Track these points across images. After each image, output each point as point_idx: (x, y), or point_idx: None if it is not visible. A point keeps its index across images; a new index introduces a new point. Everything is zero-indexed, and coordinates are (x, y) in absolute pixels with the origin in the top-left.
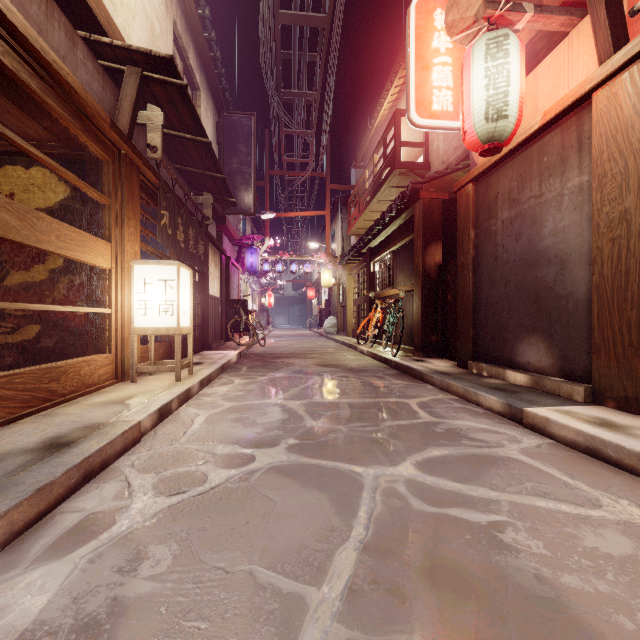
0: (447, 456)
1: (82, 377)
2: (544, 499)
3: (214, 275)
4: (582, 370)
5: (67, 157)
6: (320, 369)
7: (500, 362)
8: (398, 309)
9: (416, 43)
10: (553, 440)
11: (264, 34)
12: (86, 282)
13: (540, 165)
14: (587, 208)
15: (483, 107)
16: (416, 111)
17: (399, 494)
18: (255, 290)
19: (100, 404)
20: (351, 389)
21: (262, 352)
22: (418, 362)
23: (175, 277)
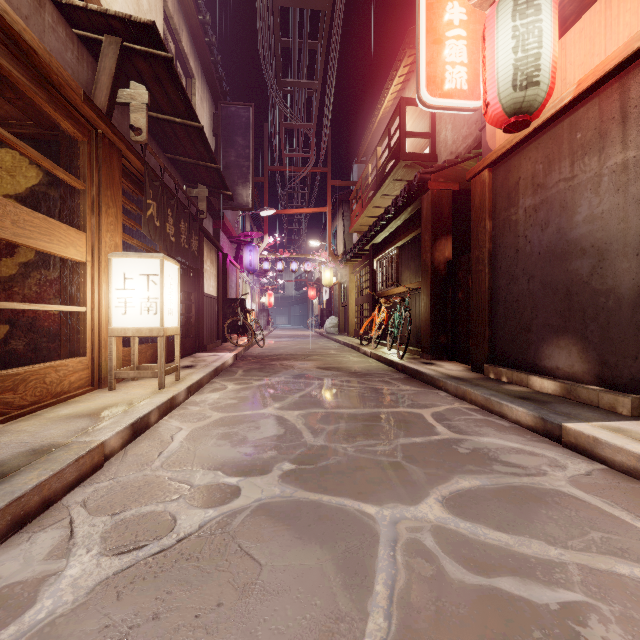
0: (480, 489)
1: (47, 385)
2: (624, 561)
3: (210, 273)
4: (627, 378)
5: (38, 137)
6: (321, 373)
7: (522, 366)
8: (404, 308)
9: (427, 14)
10: (604, 465)
11: (262, 17)
12: (60, 277)
13: (572, 143)
14: (633, 188)
15: (510, 73)
16: (427, 89)
17: (427, 552)
18: (255, 289)
19: (63, 418)
20: (356, 396)
21: (260, 353)
22: (427, 365)
23: (159, 271)
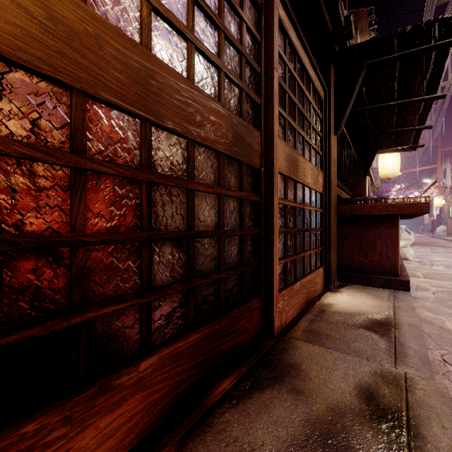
0: None
1: None
2: None
3: None
4: None
5: None
6: (435, 246)
7: None
8: None
9: None
10: None
11: None
12: None
13: None
14: None
15: None
16: None
17: None
18: None
19: None
20: (449, 249)
21: None
22: None
23: None
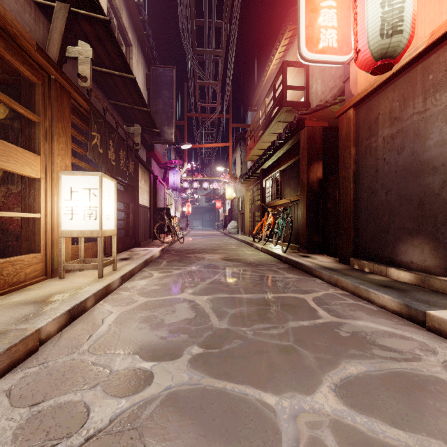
0: (366, 375)
1: (5, 277)
2: None
3: (144, 189)
4: None
5: (5, 82)
6: (225, 263)
7: (381, 260)
8: (287, 215)
9: None
10: None
11: (181, 0)
12: (22, 191)
13: (424, 83)
14: None
15: (378, 24)
16: (306, 47)
17: None
18: (178, 202)
19: (13, 305)
20: (252, 283)
21: (180, 248)
22: (305, 258)
23: (98, 186)
